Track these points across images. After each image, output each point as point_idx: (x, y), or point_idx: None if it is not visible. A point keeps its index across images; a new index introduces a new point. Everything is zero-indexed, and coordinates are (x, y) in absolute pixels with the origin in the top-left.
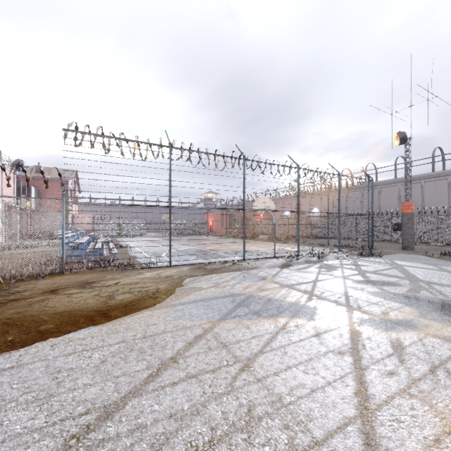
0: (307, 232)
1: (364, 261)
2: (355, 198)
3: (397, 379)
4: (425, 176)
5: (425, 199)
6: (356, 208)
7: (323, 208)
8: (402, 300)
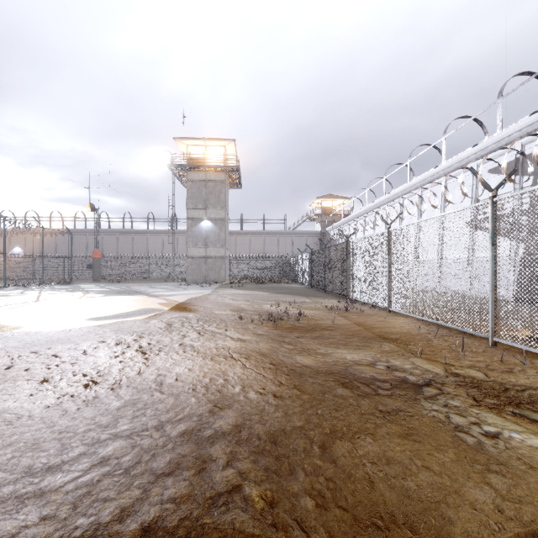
0: (7, 273)
1: (59, 286)
2: (65, 241)
3: (49, 296)
4: (120, 231)
5: (120, 248)
6: (66, 251)
7: (29, 248)
8: (64, 291)
